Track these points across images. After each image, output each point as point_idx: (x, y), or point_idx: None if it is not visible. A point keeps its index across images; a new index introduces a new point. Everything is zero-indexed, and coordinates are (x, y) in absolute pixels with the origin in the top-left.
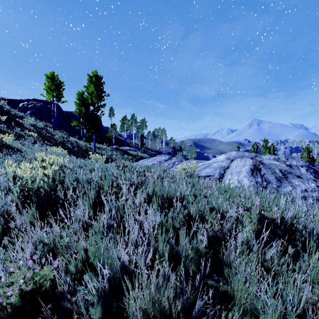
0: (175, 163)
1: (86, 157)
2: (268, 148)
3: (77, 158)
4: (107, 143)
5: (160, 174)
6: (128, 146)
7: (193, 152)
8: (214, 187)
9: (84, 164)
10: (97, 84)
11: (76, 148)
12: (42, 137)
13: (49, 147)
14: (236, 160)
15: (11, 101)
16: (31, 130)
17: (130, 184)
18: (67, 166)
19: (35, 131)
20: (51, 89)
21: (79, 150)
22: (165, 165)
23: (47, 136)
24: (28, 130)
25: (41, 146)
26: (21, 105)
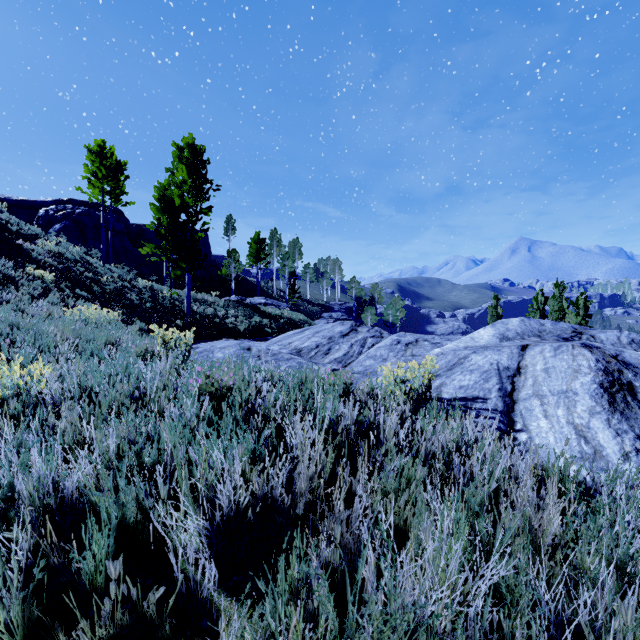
0: (365, 342)
1: (170, 322)
2: (572, 302)
3: (147, 327)
4: (220, 289)
5: (335, 415)
6: (263, 295)
7: (398, 308)
8: (551, 507)
9: (113, 372)
10: (194, 165)
11: (148, 304)
12: (72, 280)
13: (81, 304)
14: (537, 348)
15: (24, 204)
16: (47, 265)
17: (206, 531)
18: (24, 397)
19: (56, 268)
20: (98, 177)
21: (154, 308)
22: (343, 347)
23: (86, 277)
24: (40, 266)
25: (57, 302)
26: (43, 212)
